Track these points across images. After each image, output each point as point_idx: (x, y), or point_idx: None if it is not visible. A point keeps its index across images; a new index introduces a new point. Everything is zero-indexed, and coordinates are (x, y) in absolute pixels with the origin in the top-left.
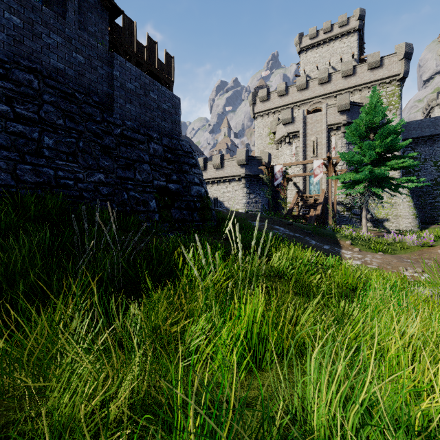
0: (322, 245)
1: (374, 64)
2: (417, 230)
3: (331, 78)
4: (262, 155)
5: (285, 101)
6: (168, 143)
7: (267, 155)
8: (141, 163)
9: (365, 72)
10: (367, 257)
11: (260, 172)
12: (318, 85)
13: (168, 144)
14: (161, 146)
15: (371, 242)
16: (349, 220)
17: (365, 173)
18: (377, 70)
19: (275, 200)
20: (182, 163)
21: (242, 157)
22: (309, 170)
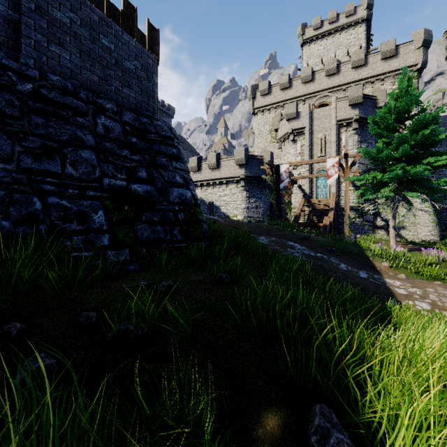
0: (356, 270)
1: (388, 54)
2: (438, 239)
3: (340, 69)
4: (264, 154)
5: (288, 95)
6: (132, 120)
7: (269, 154)
8: (78, 147)
9: (378, 62)
10: (430, 293)
11: (262, 174)
12: (325, 77)
13: (132, 122)
14: (119, 124)
15: (411, 262)
16: (361, 227)
17: (397, 173)
18: (391, 60)
19: (277, 204)
20: (156, 153)
21: (241, 155)
22: (315, 171)
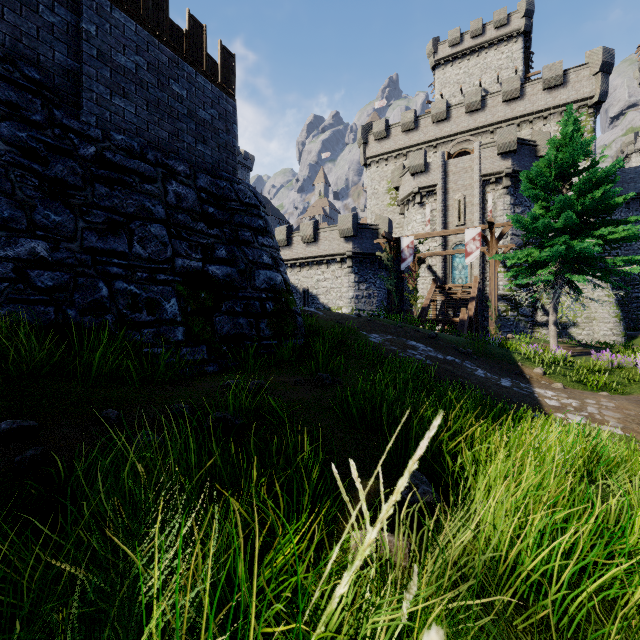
0: (497, 377)
1: (553, 82)
2: (622, 341)
3: (486, 102)
4: (379, 222)
5: (414, 139)
6: (209, 185)
7: (387, 222)
8: (146, 221)
9: (539, 94)
10: (589, 405)
11: (376, 249)
12: (465, 114)
13: (208, 188)
14: (193, 190)
15: (574, 368)
16: (515, 324)
17: (557, 249)
18: (557, 90)
19: (398, 293)
20: (238, 226)
21: (347, 224)
22: (451, 245)
